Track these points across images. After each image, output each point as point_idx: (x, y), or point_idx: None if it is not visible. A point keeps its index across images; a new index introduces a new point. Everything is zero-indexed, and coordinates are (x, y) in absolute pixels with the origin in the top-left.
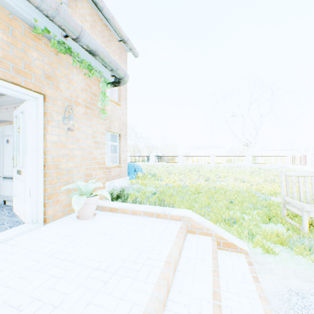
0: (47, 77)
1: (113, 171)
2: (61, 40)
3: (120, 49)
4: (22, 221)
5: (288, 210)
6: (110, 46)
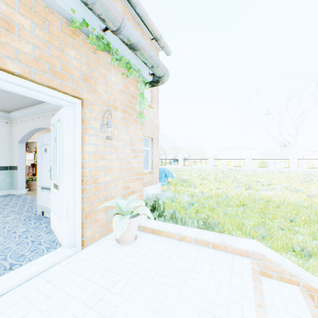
0: (85, 78)
1: (145, 178)
2: (100, 35)
3: (152, 48)
4: (59, 241)
5: None
6: None
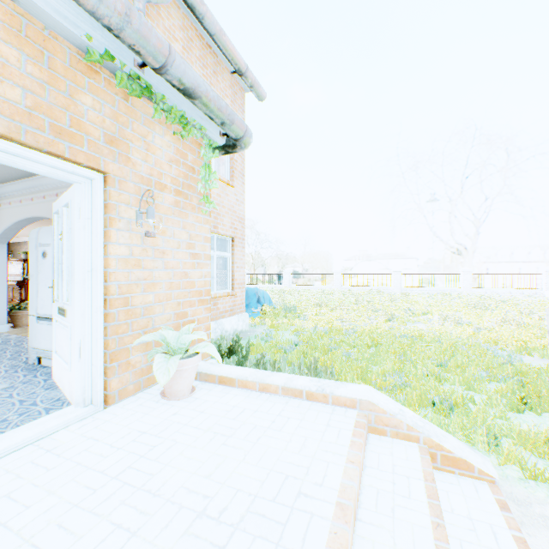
0: (110, 140)
1: (221, 303)
2: (134, 73)
3: (233, 88)
4: (67, 399)
5: None
6: (216, 83)
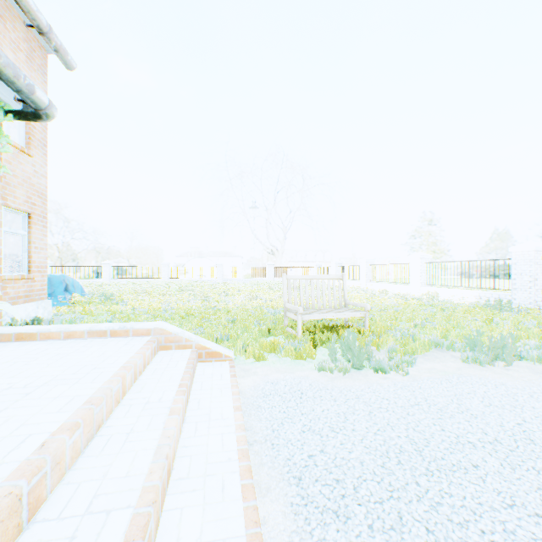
0: None
1: (11, 287)
2: None
3: (30, 43)
4: None
5: (293, 321)
6: (5, 30)
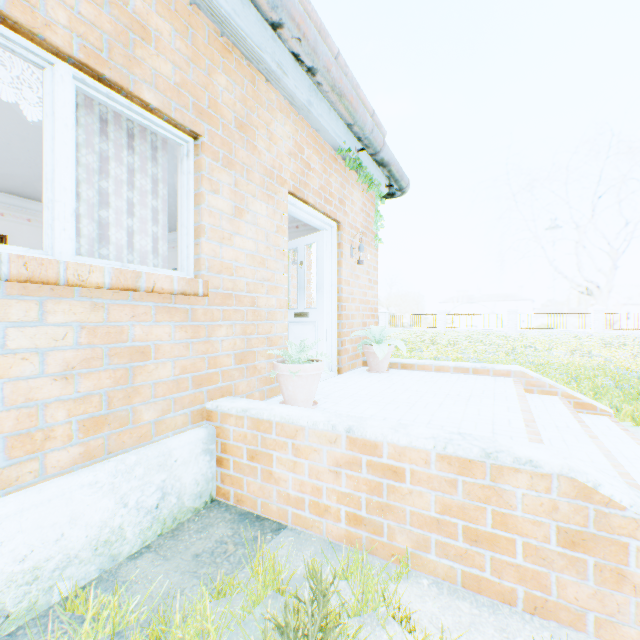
0: (340, 201)
1: None
2: (357, 157)
3: None
4: None
5: None
6: None
